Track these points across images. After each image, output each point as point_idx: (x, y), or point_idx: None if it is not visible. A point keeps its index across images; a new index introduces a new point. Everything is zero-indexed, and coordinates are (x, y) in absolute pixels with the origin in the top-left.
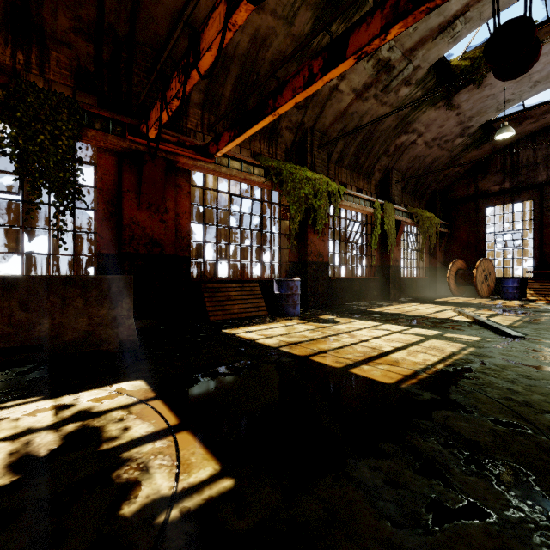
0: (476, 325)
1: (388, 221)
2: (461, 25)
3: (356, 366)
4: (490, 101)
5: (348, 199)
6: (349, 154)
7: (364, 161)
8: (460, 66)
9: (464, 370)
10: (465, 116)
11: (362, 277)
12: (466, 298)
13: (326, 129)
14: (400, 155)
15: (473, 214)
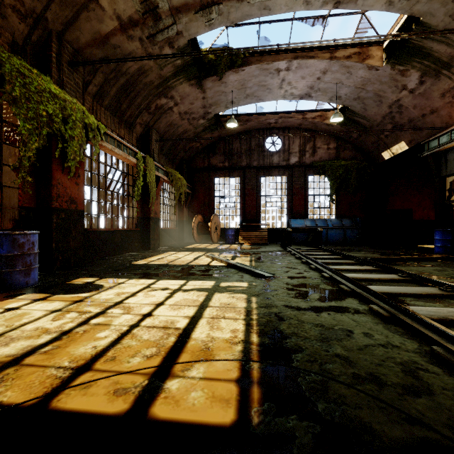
0: (232, 268)
1: (150, 174)
2: (215, 13)
3: (157, 391)
4: (223, 97)
5: (110, 142)
6: (110, 93)
7: (127, 108)
8: (208, 57)
9: (279, 337)
10: (207, 102)
11: (124, 228)
12: (205, 244)
13: (81, 47)
14: (159, 117)
15: (208, 181)
